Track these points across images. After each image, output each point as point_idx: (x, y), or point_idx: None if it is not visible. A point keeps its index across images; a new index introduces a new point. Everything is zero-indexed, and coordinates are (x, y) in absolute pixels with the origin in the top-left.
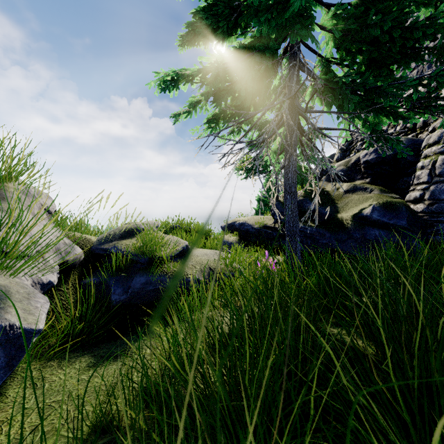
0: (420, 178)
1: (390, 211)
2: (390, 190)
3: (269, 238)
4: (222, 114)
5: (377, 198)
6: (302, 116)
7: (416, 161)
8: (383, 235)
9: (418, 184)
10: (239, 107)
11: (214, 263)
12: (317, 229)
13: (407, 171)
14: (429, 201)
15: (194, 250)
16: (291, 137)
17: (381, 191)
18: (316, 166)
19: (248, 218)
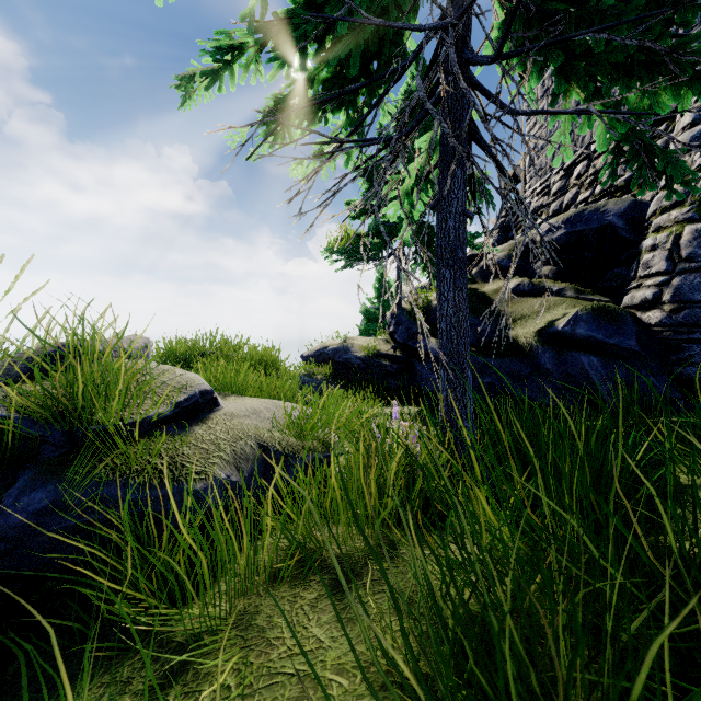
0: (651, 266)
1: (607, 323)
2: (591, 290)
3: (385, 376)
4: (294, 94)
5: (573, 302)
6: (477, 89)
7: (637, 239)
8: (598, 366)
9: (647, 277)
10: (332, 78)
11: (272, 434)
12: (474, 356)
13: (620, 256)
14: (671, 305)
15: (231, 402)
16: (453, 133)
17: (577, 291)
18: (497, 217)
19: (347, 340)
